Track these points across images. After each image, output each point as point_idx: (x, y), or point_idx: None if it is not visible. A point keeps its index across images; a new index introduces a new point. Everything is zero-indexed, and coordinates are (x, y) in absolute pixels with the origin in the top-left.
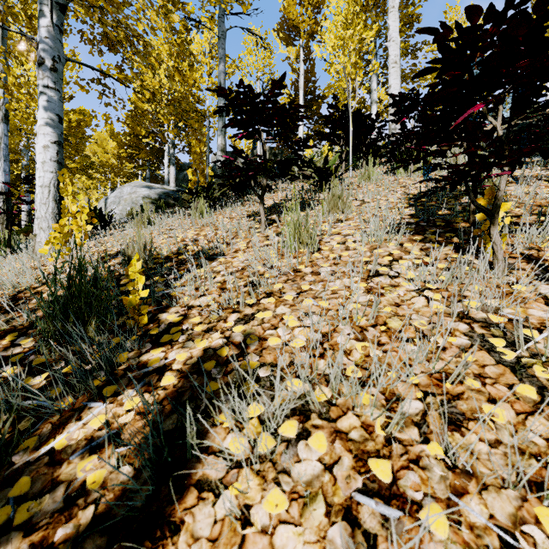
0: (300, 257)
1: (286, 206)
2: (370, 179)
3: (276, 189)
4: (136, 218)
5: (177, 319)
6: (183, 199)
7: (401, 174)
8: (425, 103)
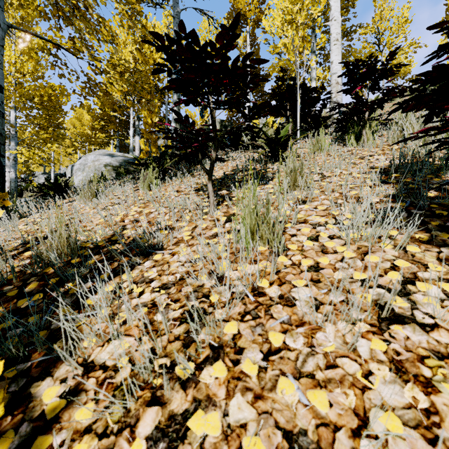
0: (260, 263)
1: (237, 178)
2: (321, 150)
3: (226, 158)
4: (97, 184)
5: (55, 405)
6: (132, 170)
7: (352, 144)
8: (439, 48)
